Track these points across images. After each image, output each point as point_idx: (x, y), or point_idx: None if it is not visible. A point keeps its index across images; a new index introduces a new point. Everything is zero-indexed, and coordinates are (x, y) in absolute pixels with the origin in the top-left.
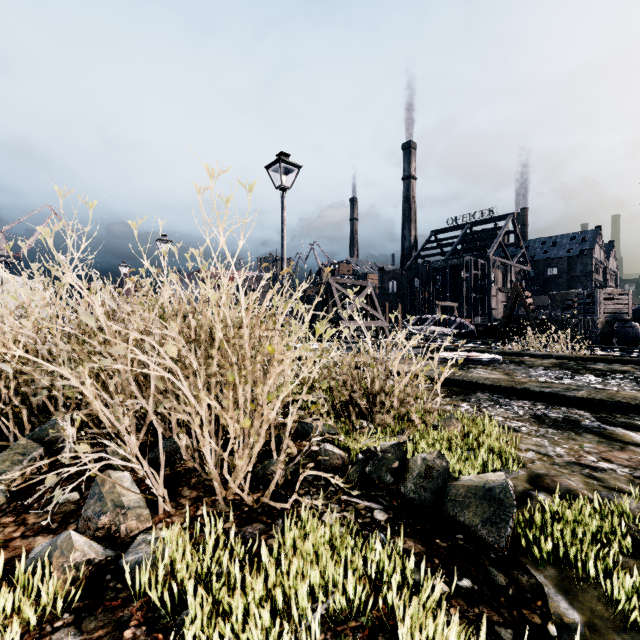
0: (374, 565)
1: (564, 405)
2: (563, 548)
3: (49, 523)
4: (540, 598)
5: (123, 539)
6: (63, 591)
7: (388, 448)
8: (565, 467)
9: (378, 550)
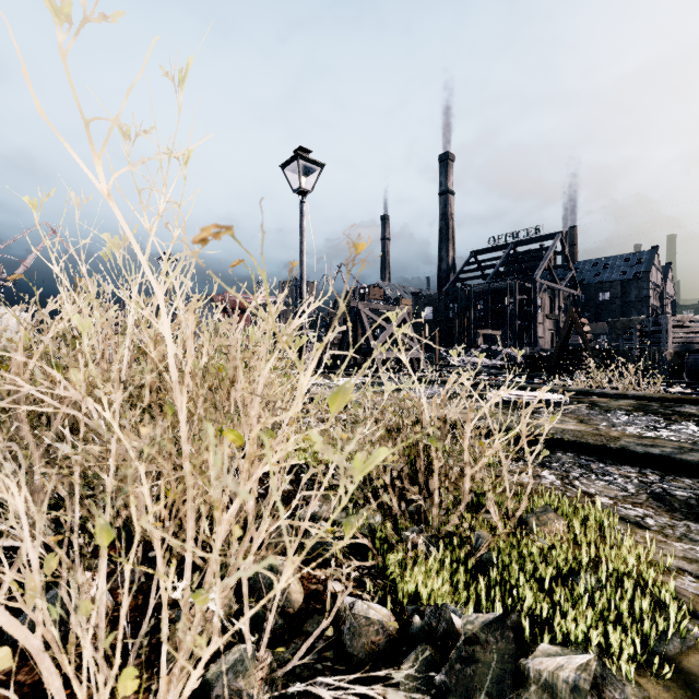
0: None
1: (684, 474)
2: None
3: None
4: None
5: None
6: None
7: (480, 633)
8: None
9: None
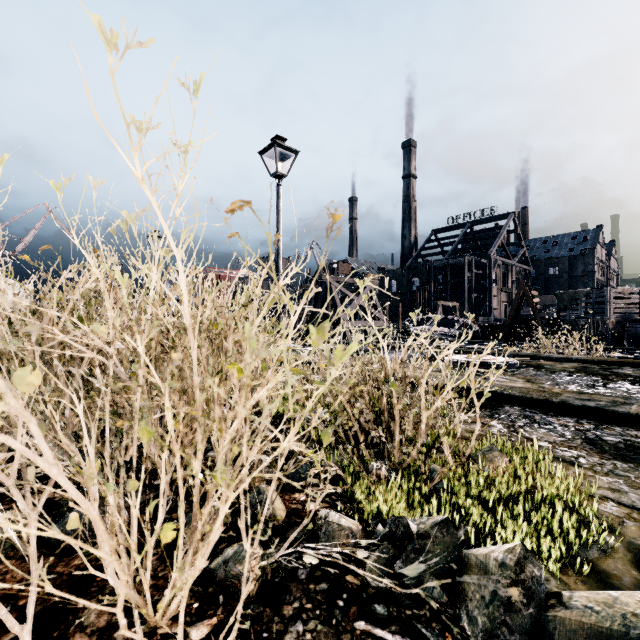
0: None
1: (616, 424)
2: None
3: None
4: None
5: None
6: None
7: (431, 530)
8: None
9: None
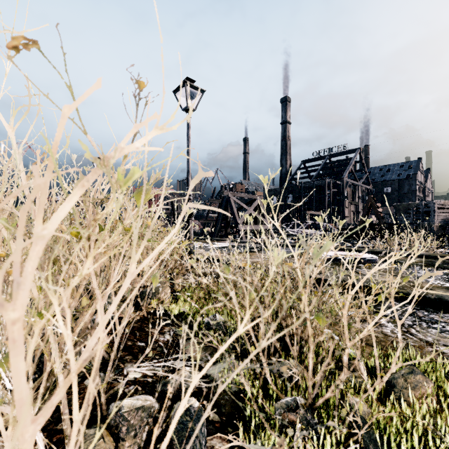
0: None
1: None
2: None
3: None
4: None
5: None
6: None
7: None
8: None
9: None
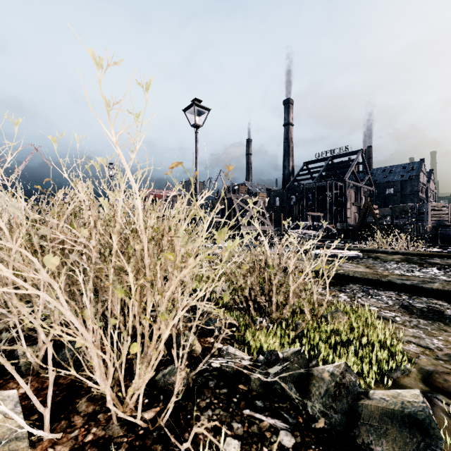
0: None
1: (423, 295)
2: None
3: None
4: None
5: None
6: None
7: (291, 356)
8: (450, 362)
9: None
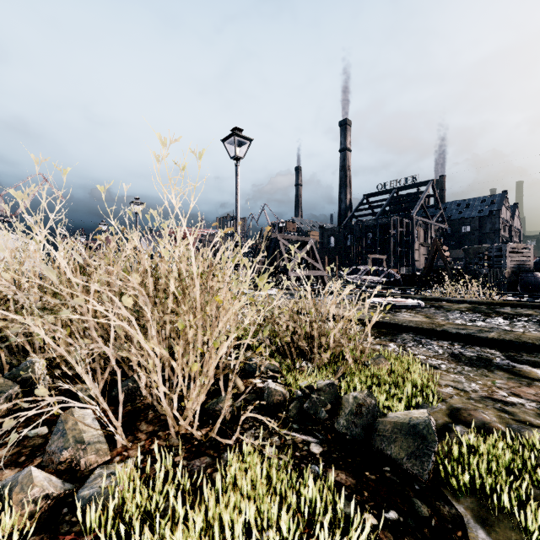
0: (307, 504)
1: (478, 345)
2: (480, 480)
3: (18, 456)
4: (460, 528)
5: (82, 472)
6: (20, 526)
7: (323, 387)
8: (480, 401)
9: (311, 487)
